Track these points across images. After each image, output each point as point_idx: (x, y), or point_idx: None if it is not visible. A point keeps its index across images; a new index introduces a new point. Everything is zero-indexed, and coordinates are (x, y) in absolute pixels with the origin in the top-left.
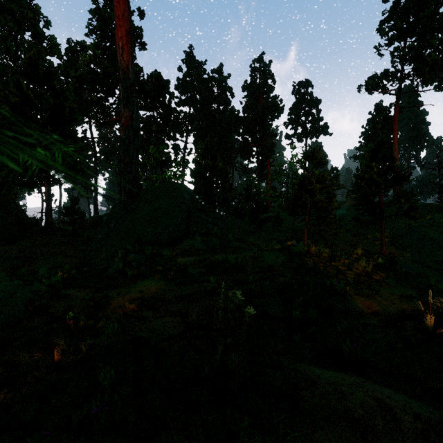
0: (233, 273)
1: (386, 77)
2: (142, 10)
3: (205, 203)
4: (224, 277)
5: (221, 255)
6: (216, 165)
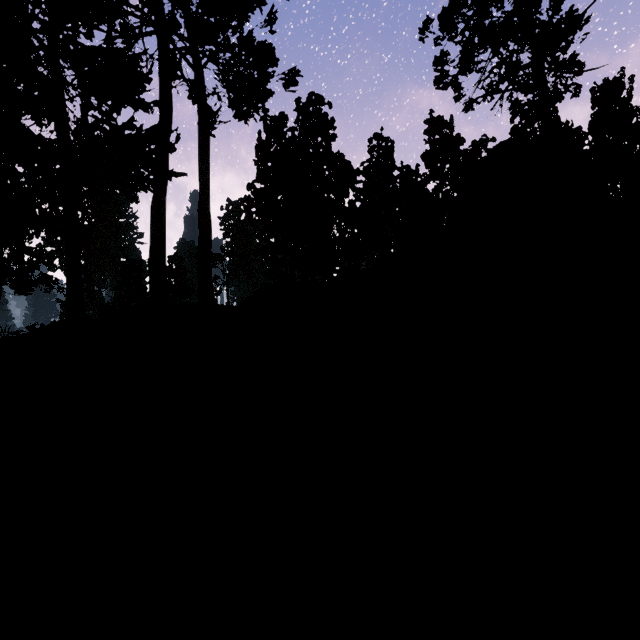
0: None
1: None
2: (555, 110)
3: None
4: None
5: None
6: None
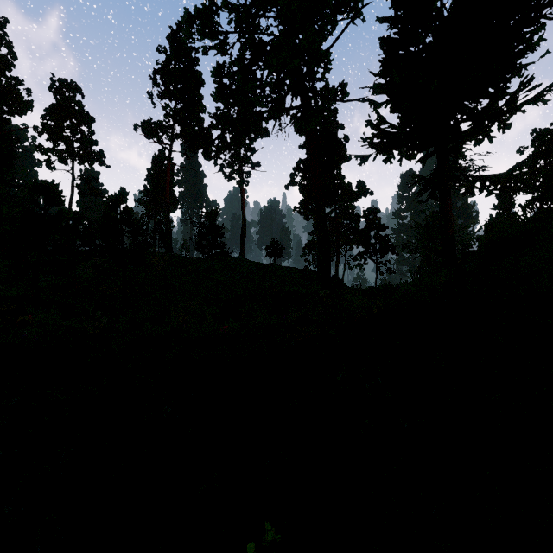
0: None
1: (161, 129)
2: None
3: None
4: None
5: None
6: None
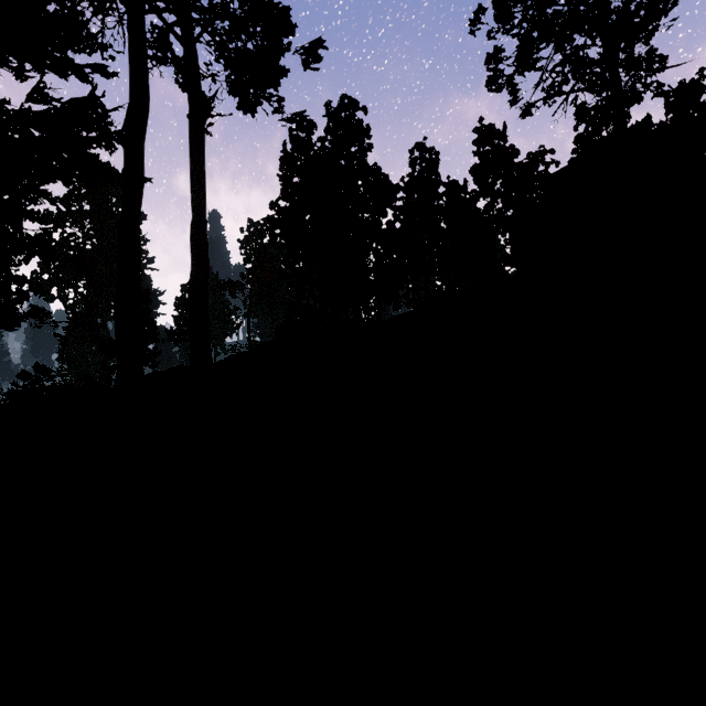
0: None
1: None
2: (627, 115)
3: None
4: None
5: None
6: None
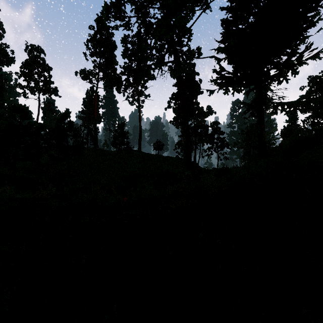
0: None
1: (91, 74)
2: None
3: None
4: None
5: None
6: None
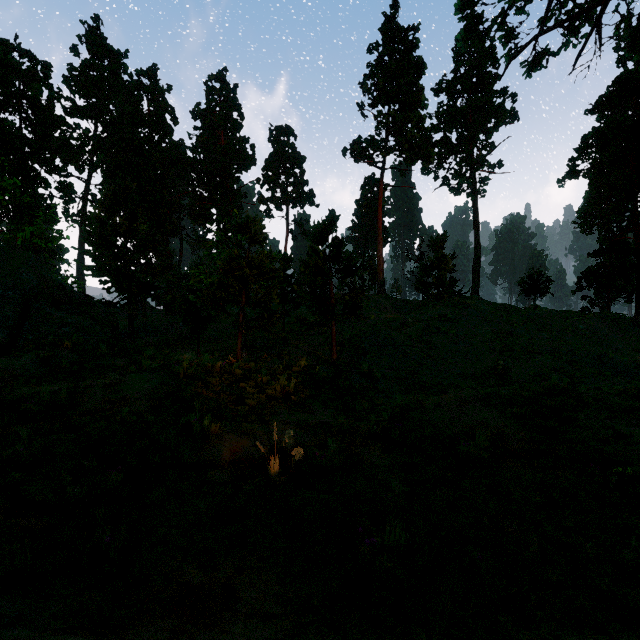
0: (39, 420)
1: (372, 145)
2: None
3: (118, 289)
4: (5, 432)
5: (58, 384)
6: (136, 228)
